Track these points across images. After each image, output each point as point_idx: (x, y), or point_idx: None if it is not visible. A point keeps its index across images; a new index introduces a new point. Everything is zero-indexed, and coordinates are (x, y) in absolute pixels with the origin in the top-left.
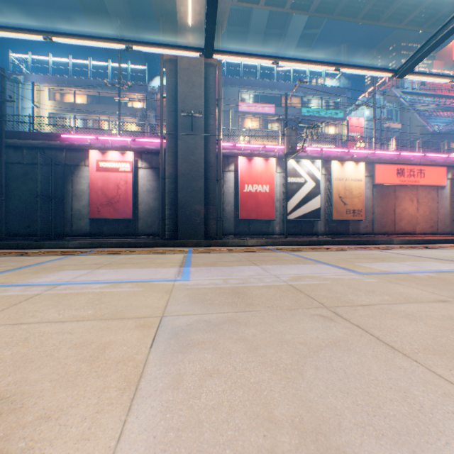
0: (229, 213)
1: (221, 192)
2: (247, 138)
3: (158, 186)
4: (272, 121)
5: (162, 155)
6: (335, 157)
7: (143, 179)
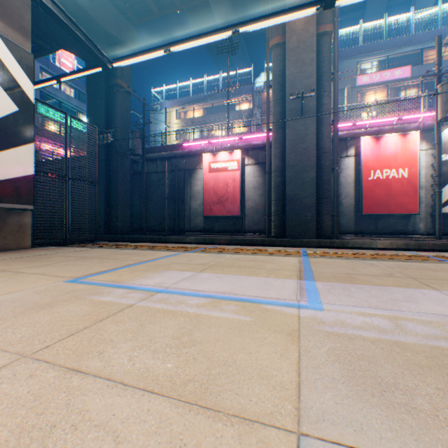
0: (347, 207)
1: (337, 182)
2: (371, 113)
3: (263, 182)
4: (406, 87)
5: (268, 148)
6: None
7: (249, 176)
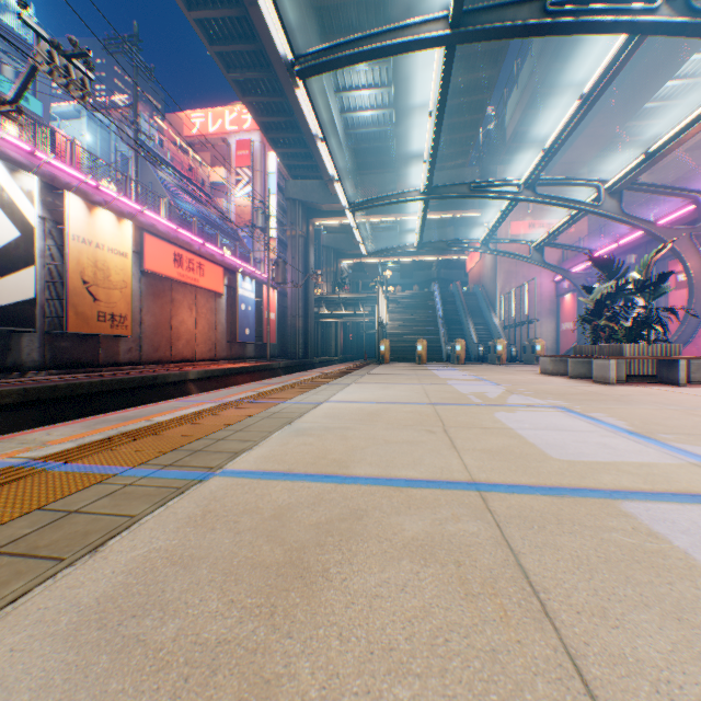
0: None
1: None
2: None
3: None
4: None
5: None
6: (74, 188)
7: None
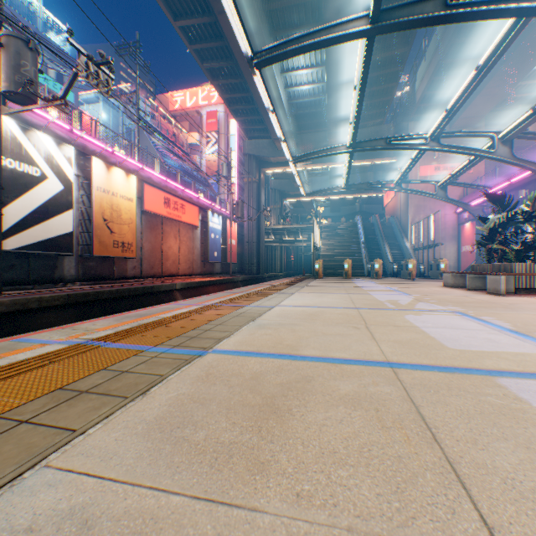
0: None
1: None
2: None
3: None
4: None
5: None
6: (97, 153)
7: None
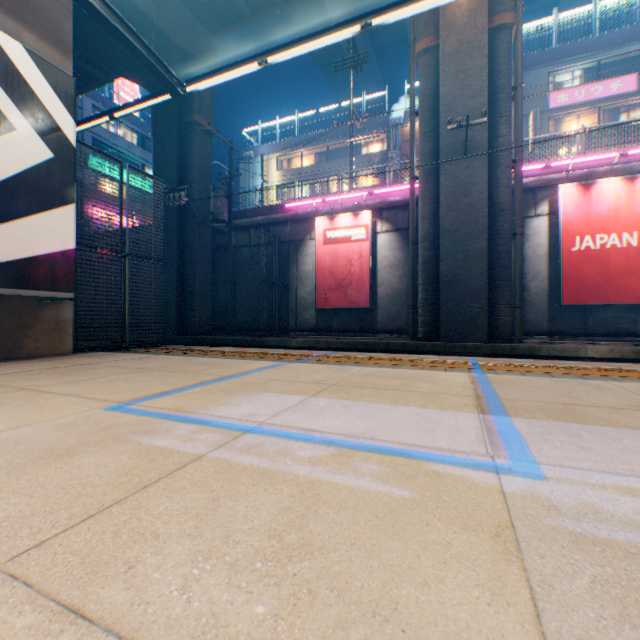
0: (535, 293)
1: (521, 255)
2: (576, 147)
3: (405, 257)
4: (629, 108)
5: (412, 207)
6: None
7: (383, 249)
